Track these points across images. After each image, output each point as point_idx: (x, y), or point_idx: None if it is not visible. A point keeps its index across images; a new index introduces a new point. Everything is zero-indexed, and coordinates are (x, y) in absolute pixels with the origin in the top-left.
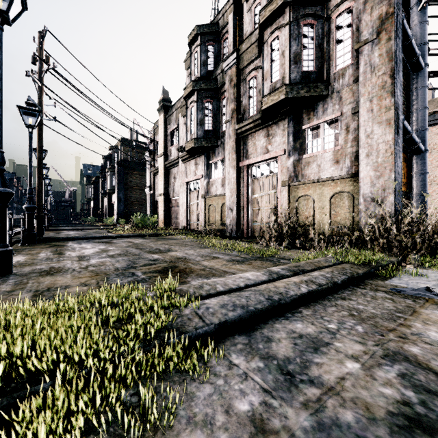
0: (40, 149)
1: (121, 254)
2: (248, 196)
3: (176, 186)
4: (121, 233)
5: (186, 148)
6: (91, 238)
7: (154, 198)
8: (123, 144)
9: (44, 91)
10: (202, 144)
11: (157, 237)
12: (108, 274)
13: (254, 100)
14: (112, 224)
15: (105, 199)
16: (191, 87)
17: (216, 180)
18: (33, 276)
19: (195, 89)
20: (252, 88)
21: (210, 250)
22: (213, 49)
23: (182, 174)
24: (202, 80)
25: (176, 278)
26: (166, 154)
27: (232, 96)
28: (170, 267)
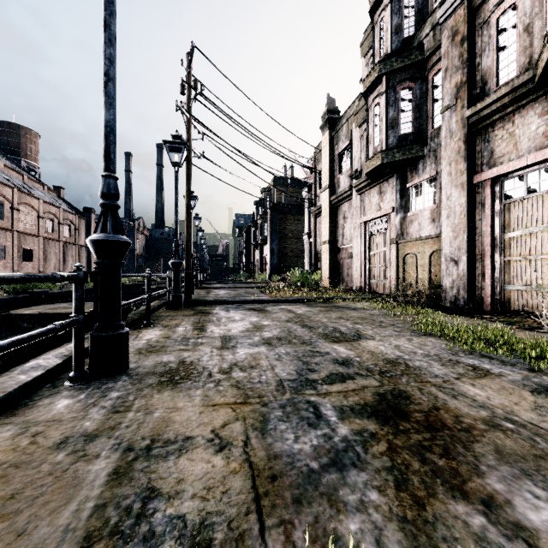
0: (188, 193)
1: (281, 337)
2: (492, 236)
3: (347, 229)
4: (276, 295)
5: (366, 170)
6: (241, 302)
7: (315, 248)
8: (276, 183)
9: (192, 124)
10: (395, 158)
11: (325, 303)
12: (266, 404)
13: (511, 51)
14: (264, 281)
15: (256, 252)
16: (375, 73)
17: (419, 213)
18: (148, 386)
19: (383, 73)
20: (506, 31)
21: (443, 343)
22: (414, 1)
23: (357, 210)
24: (396, 55)
25: (444, 461)
26: (332, 186)
27: (456, 60)
28: (391, 398)
